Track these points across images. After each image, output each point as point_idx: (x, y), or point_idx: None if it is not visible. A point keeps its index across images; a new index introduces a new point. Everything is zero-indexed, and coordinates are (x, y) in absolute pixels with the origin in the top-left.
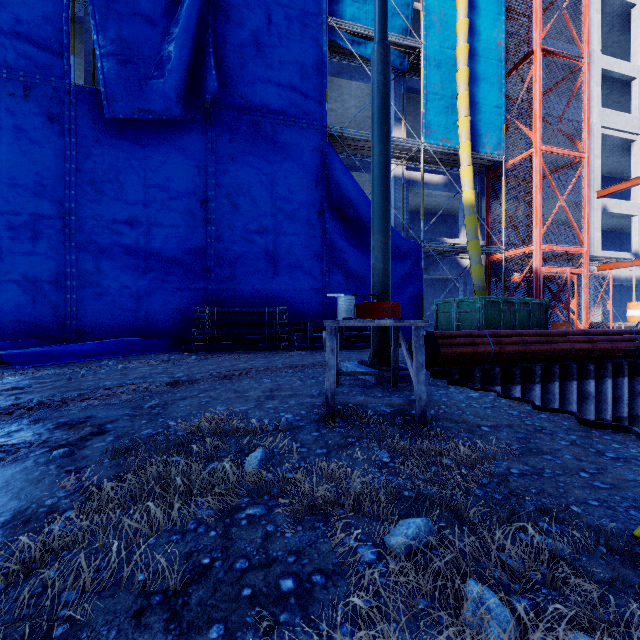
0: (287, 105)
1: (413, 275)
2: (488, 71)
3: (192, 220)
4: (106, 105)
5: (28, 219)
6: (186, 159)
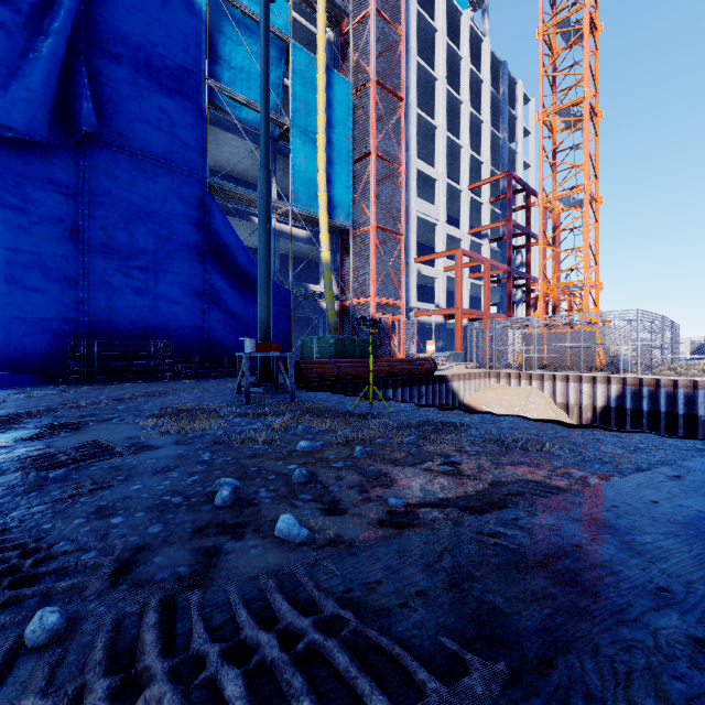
0: (168, 150)
1: (283, 315)
2: (341, 158)
3: (59, 248)
4: None
5: None
6: (52, 184)
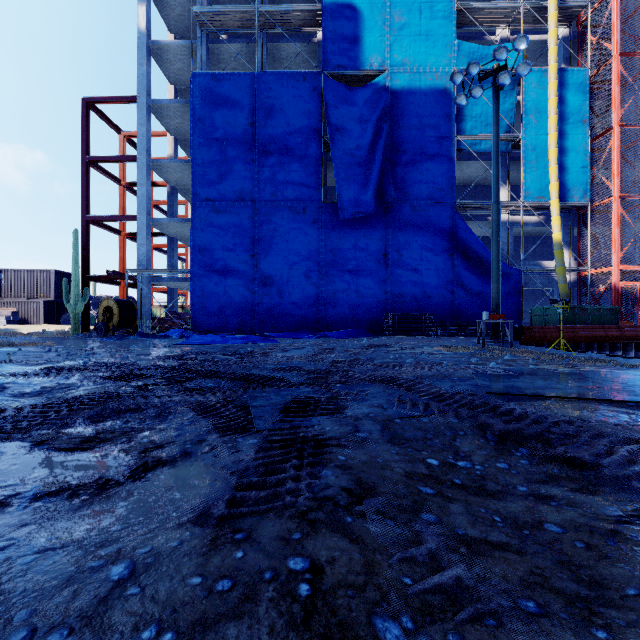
0: (431, 194)
1: (515, 290)
2: (575, 143)
3: (378, 266)
4: (341, 213)
5: (304, 271)
6: (375, 233)
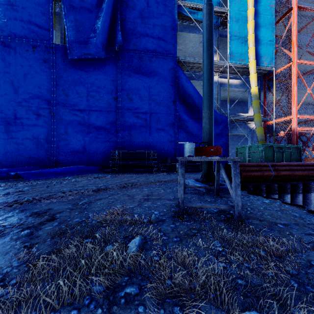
0: (157, 47)
1: (223, 133)
2: (265, 22)
3: (110, 107)
4: (69, 52)
5: (34, 109)
6: (107, 77)
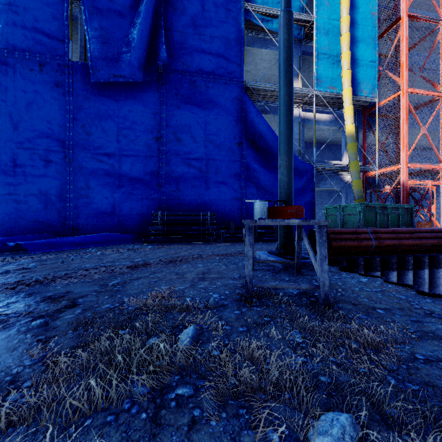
0: (215, 68)
1: (307, 188)
2: (365, 35)
3: (150, 151)
4: (92, 73)
5: (42, 153)
6: (146, 109)
